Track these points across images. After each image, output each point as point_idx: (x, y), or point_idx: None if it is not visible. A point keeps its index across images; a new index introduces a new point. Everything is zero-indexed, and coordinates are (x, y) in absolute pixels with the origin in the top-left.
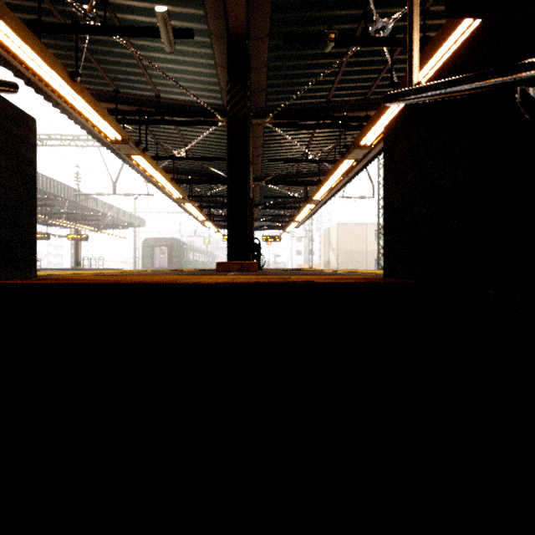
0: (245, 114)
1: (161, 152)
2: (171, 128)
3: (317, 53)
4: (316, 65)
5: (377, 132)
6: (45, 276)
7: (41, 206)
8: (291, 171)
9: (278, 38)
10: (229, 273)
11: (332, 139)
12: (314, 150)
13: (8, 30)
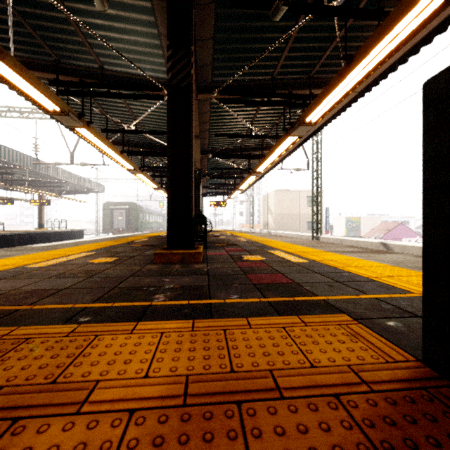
0: (188, 83)
1: (113, 125)
2: (120, 102)
3: (265, 26)
4: (263, 39)
5: (324, 109)
6: None
7: (2, 174)
8: (236, 145)
9: (225, 5)
10: (164, 279)
11: (274, 116)
12: (258, 126)
13: None
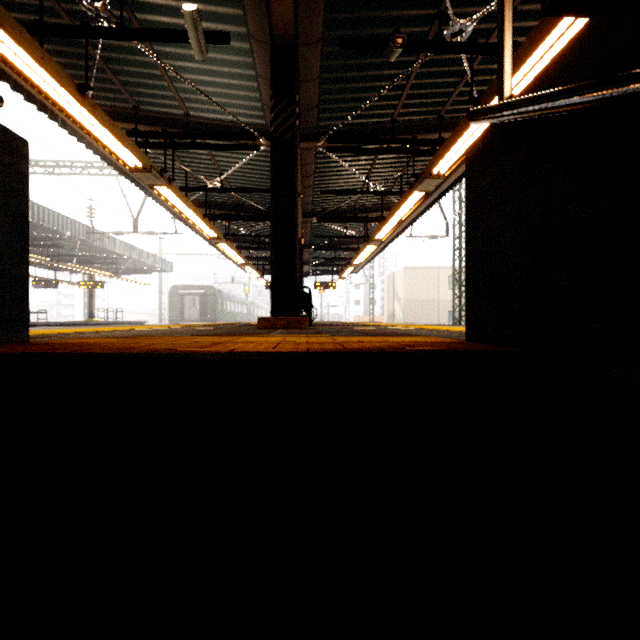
0: (292, 136)
1: (192, 182)
2: (204, 153)
3: (380, 63)
4: (379, 77)
5: (453, 158)
6: (43, 337)
7: (47, 247)
8: (348, 205)
9: (333, 43)
10: (273, 332)
11: (397, 166)
12: (376, 179)
13: (1, 32)
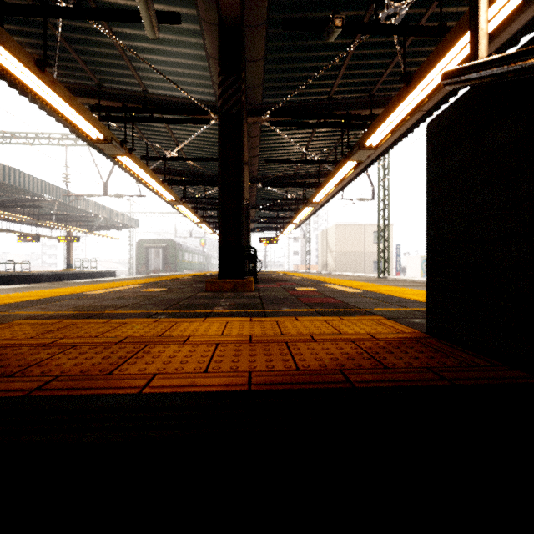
0: (239, 110)
1: (152, 152)
2: (162, 126)
3: (319, 44)
4: (318, 58)
5: (384, 132)
6: None
7: (29, 208)
8: (289, 172)
9: (277, 25)
10: (219, 300)
11: (332, 139)
12: (314, 150)
13: None
